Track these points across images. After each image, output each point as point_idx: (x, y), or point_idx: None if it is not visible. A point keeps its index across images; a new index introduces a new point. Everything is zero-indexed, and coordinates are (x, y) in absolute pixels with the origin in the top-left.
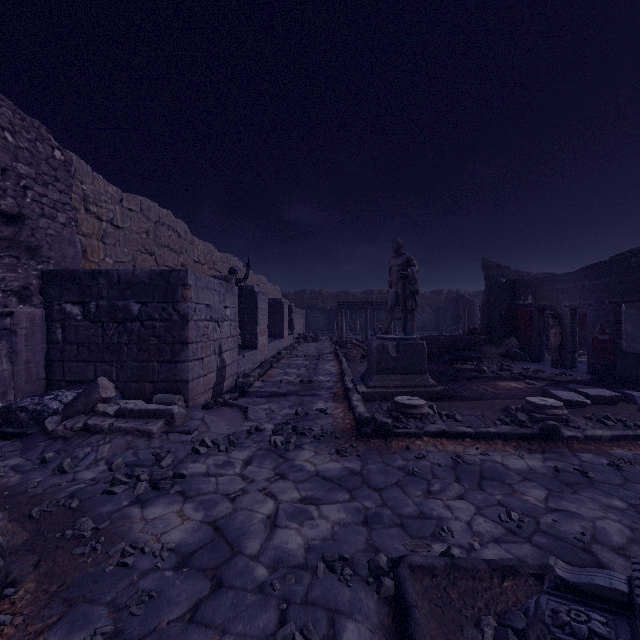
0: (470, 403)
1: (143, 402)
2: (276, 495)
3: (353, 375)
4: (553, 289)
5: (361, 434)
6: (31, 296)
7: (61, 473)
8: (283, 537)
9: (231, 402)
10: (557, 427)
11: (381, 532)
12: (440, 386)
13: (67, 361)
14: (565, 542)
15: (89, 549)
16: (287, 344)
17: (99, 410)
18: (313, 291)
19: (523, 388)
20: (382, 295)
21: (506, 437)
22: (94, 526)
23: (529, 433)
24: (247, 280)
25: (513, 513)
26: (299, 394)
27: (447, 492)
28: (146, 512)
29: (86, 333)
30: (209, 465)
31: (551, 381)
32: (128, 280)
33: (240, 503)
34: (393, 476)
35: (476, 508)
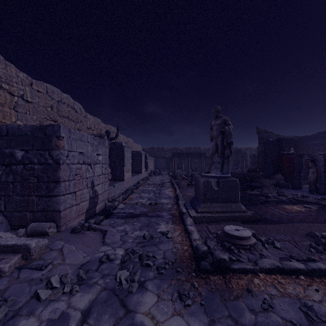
0: (276, 226)
1: (10, 234)
2: None
3: (184, 198)
4: (310, 143)
5: (201, 270)
6: None
7: None
8: None
9: (94, 227)
10: None
11: None
12: (249, 211)
13: None
14: None
15: None
16: (144, 176)
17: None
18: (159, 147)
19: (306, 211)
20: (196, 149)
21: None
22: None
23: None
24: (121, 140)
25: None
26: (148, 215)
27: None
28: None
29: None
30: (41, 323)
31: (319, 205)
32: (14, 133)
33: None
34: None
35: None
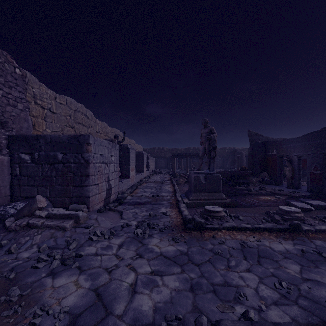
0: (246, 209)
1: (62, 209)
2: (136, 269)
3: (180, 192)
4: (288, 146)
5: (186, 228)
6: (1, 149)
7: (9, 253)
8: (139, 301)
9: (113, 208)
10: (299, 224)
11: (201, 296)
12: (229, 199)
13: (22, 185)
14: (319, 304)
15: (13, 311)
16: (145, 175)
17: (36, 214)
18: (159, 148)
19: (274, 200)
20: (195, 150)
21: (270, 230)
22: (20, 293)
23: (283, 228)
24: (125, 142)
25: (283, 283)
26: (151, 203)
27: (240, 267)
28: (55, 282)
29: (32, 170)
30: (98, 248)
31: (288, 196)
32: (56, 140)
33: (114, 275)
34: (206, 255)
35: (259, 278)
